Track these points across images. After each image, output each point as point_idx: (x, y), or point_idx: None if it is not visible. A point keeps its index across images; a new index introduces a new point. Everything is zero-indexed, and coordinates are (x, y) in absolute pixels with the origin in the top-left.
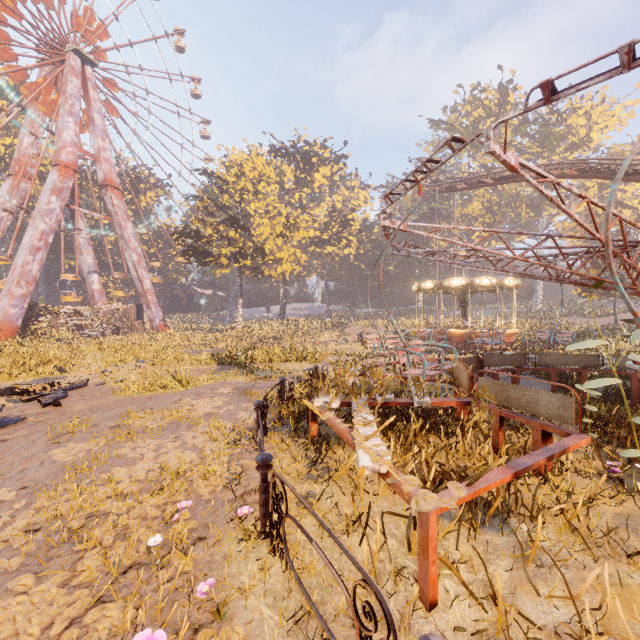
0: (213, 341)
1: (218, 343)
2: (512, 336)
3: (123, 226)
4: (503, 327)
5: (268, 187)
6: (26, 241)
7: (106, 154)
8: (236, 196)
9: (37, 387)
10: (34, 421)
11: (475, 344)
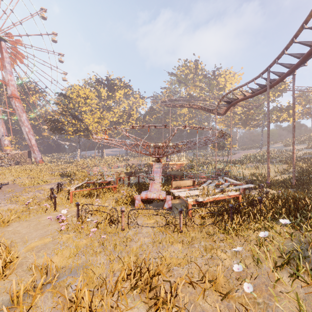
0: (65, 167)
1: (67, 168)
2: (182, 164)
3: (21, 115)
4: (187, 161)
5: (91, 101)
6: None
7: (12, 82)
8: (76, 104)
9: None
10: None
11: (167, 167)
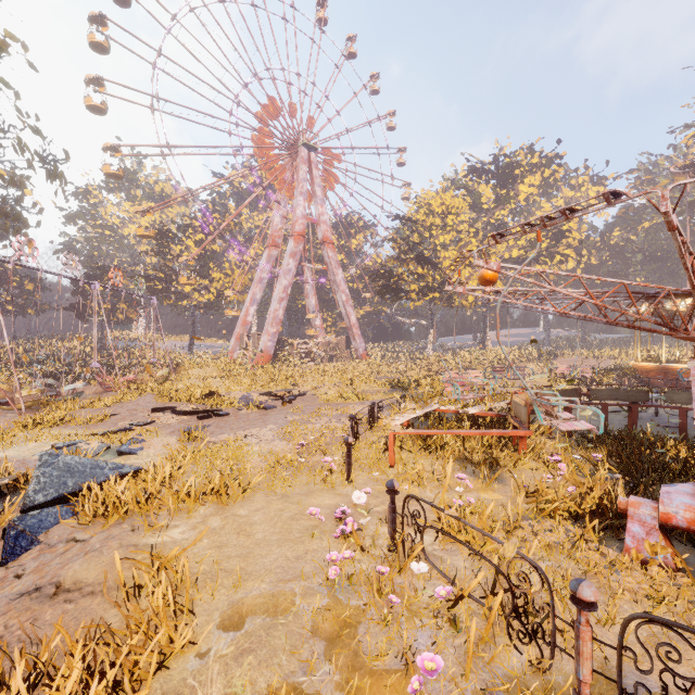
0: (403, 369)
1: (407, 371)
2: None
3: (335, 273)
4: None
5: (457, 218)
6: (276, 294)
7: (324, 218)
8: (425, 233)
9: (282, 393)
10: (280, 409)
11: None
